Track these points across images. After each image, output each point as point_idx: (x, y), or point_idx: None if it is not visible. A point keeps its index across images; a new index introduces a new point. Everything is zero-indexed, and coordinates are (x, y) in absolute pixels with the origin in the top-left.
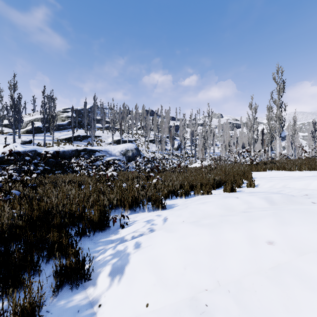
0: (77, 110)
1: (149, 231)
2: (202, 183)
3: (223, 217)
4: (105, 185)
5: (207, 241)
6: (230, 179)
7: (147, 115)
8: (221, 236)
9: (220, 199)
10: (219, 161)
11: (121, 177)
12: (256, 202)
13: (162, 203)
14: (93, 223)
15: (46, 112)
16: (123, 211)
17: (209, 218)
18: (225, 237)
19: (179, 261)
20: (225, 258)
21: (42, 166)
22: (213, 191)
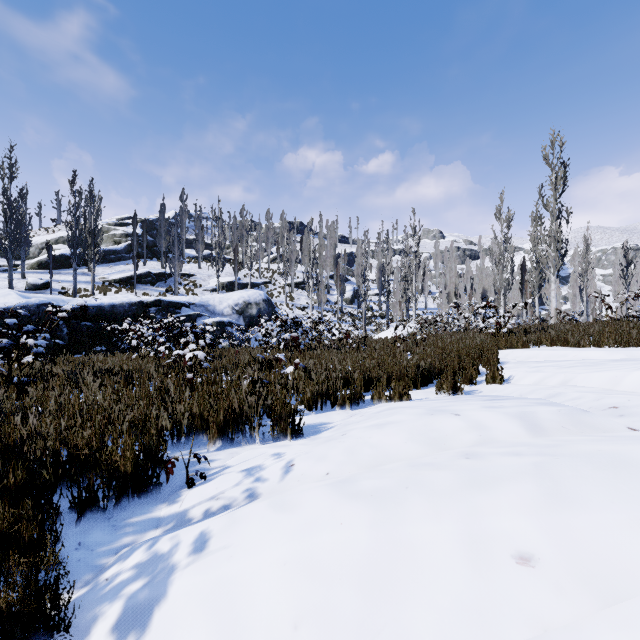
0: (145, 220)
1: (247, 498)
2: (391, 374)
3: (413, 470)
4: (183, 380)
5: (361, 547)
6: (451, 366)
7: (291, 232)
8: (398, 533)
9: (418, 417)
10: (434, 326)
11: (226, 360)
12: (500, 427)
13: (294, 423)
14: (119, 476)
15: (78, 225)
16: (207, 442)
17: (381, 473)
18: (408, 538)
19: (283, 603)
20: (402, 602)
21: (65, 337)
22: (414, 392)
